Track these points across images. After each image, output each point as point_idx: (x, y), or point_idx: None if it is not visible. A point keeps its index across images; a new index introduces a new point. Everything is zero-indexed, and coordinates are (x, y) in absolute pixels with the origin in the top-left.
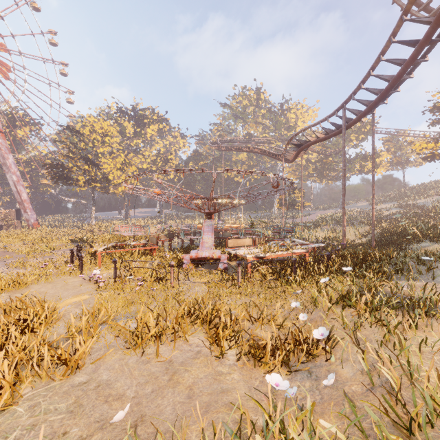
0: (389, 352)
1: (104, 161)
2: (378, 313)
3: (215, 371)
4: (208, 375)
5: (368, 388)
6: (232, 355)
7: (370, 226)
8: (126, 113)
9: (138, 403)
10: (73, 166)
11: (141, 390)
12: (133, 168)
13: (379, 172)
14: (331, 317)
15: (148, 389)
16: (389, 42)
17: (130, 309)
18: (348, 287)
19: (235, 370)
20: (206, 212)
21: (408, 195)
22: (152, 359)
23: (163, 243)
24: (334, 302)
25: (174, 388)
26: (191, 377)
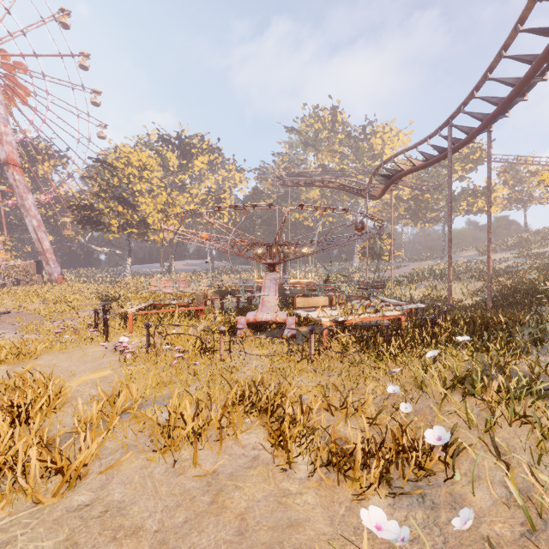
0: (548, 469)
1: (142, 201)
2: (517, 405)
3: (279, 489)
4: (269, 496)
5: (523, 530)
6: (303, 462)
7: (482, 282)
8: (169, 142)
9: (162, 542)
10: (104, 208)
11: (168, 519)
12: (177, 209)
13: (493, 212)
14: (446, 408)
15: (179, 517)
16: (515, 31)
17: (164, 391)
18: (464, 363)
19: (309, 487)
20: (268, 262)
21: (531, 242)
22: (189, 467)
23: (213, 302)
24: (449, 386)
25: (218, 517)
26: (244, 499)
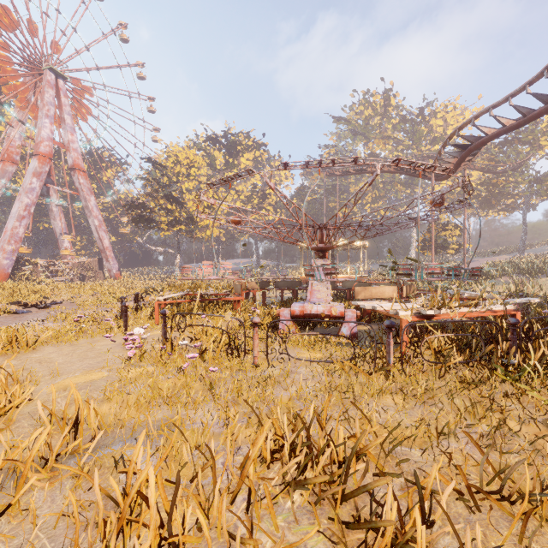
0: None
1: (189, 198)
2: None
3: None
4: None
5: None
6: None
7: None
8: (216, 141)
9: None
10: (154, 206)
11: None
12: (222, 205)
13: None
14: None
15: None
16: None
17: (155, 415)
18: None
19: None
20: (317, 247)
21: None
22: None
23: (254, 294)
24: None
25: None
26: None
